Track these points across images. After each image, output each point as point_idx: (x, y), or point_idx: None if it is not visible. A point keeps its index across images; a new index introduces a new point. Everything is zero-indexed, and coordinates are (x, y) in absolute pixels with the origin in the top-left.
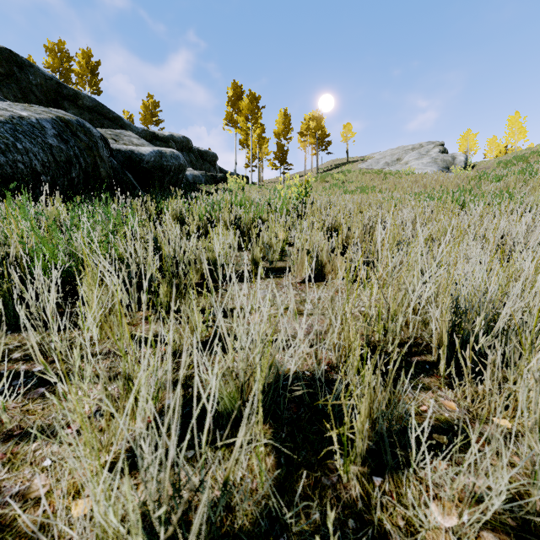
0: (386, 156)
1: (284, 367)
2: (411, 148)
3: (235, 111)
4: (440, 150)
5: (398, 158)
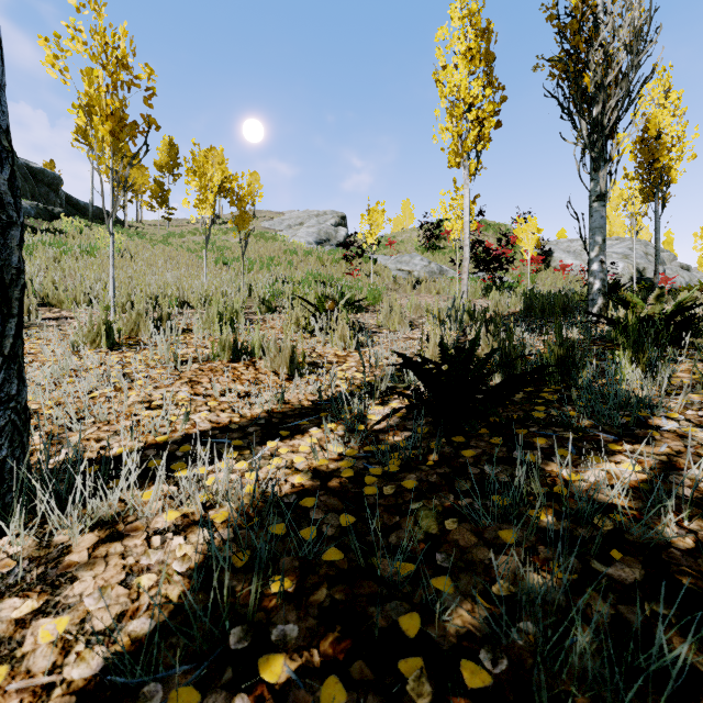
0: (292, 218)
1: (35, 275)
2: (316, 214)
3: (91, 127)
4: (337, 222)
5: (302, 222)
